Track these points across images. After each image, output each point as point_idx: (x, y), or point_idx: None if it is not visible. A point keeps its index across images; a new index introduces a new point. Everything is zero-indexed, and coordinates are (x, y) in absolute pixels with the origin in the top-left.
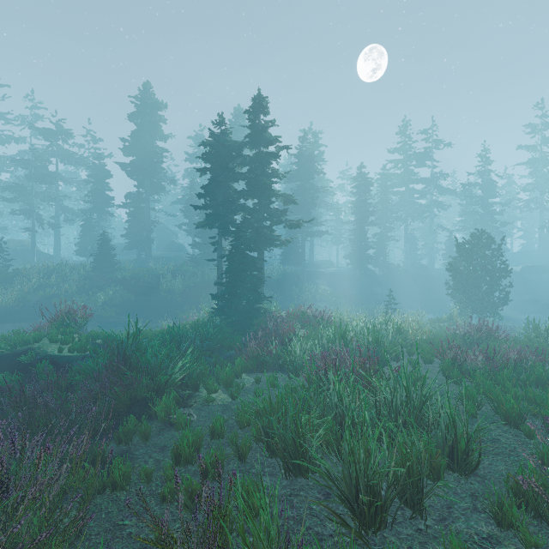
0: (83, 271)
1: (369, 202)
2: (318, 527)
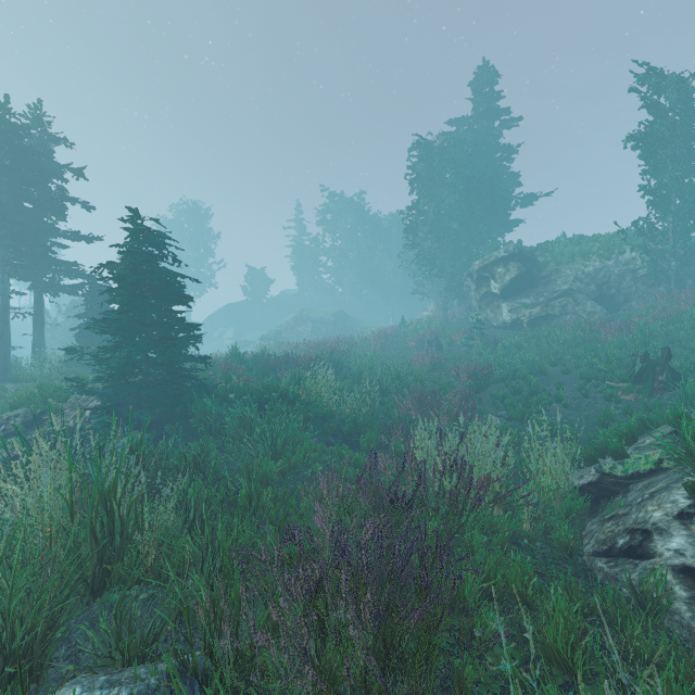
0: None
1: None
2: None
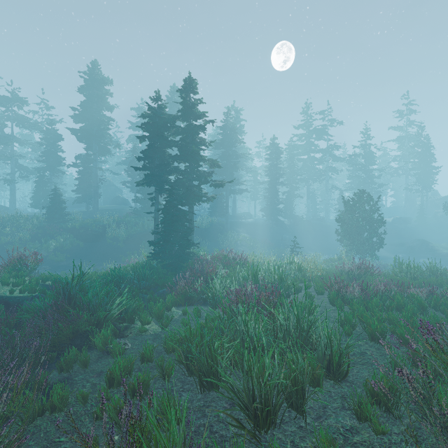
0: (36, 221)
1: (279, 167)
2: (223, 431)
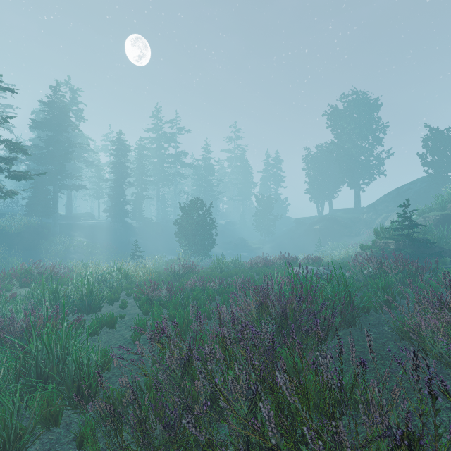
0: None
1: (127, 165)
2: None
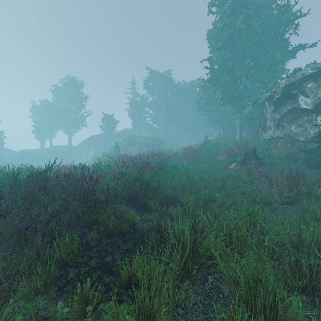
0: None
1: None
2: None
